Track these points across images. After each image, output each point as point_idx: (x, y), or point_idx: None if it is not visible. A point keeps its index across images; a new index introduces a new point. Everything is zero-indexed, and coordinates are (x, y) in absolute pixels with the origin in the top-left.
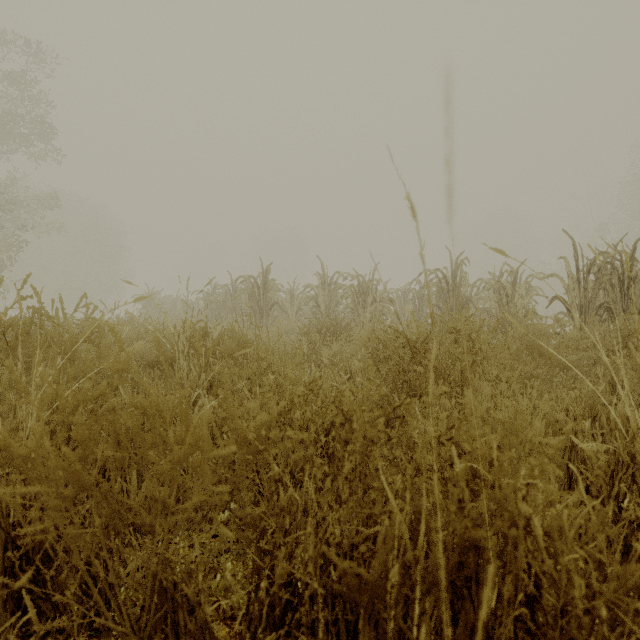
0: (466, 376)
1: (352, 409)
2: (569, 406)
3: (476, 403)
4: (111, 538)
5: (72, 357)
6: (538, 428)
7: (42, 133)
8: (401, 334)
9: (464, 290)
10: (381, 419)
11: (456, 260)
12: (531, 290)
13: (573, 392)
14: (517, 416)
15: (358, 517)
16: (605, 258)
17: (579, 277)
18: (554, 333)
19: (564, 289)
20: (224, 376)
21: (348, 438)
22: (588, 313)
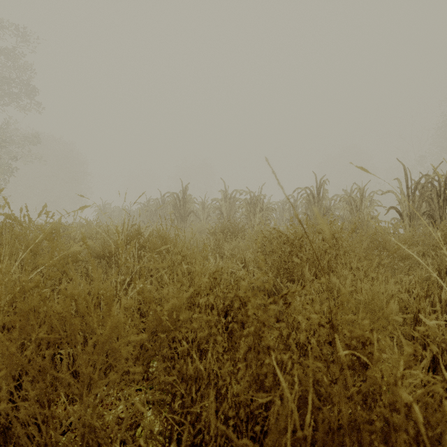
0: (331, 265)
1: (247, 296)
2: (410, 288)
3: (340, 286)
4: (46, 406)
5: (35, 251)
6: (394, 309)
7: (28, 92)
8: (283, 234)
9: (325, 202)
10: (271, 306)
11: (320, 181)
12: (373, 202)
13: (410, 277)
14: (374, 298)
15: (252, 388)
16: (427, 179)
17: (408, 193)
18: (394, 233)
19: (394, 202)
20: (143, 269)
21: (244, 320)
22: (415, 218)
